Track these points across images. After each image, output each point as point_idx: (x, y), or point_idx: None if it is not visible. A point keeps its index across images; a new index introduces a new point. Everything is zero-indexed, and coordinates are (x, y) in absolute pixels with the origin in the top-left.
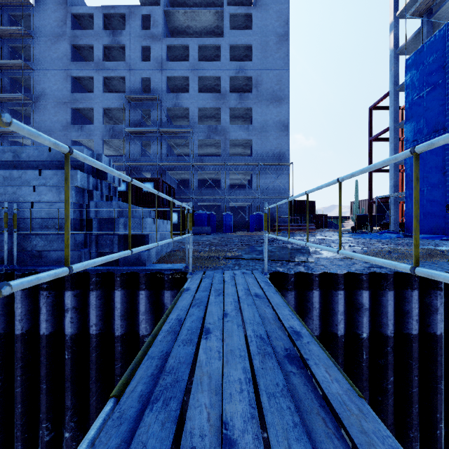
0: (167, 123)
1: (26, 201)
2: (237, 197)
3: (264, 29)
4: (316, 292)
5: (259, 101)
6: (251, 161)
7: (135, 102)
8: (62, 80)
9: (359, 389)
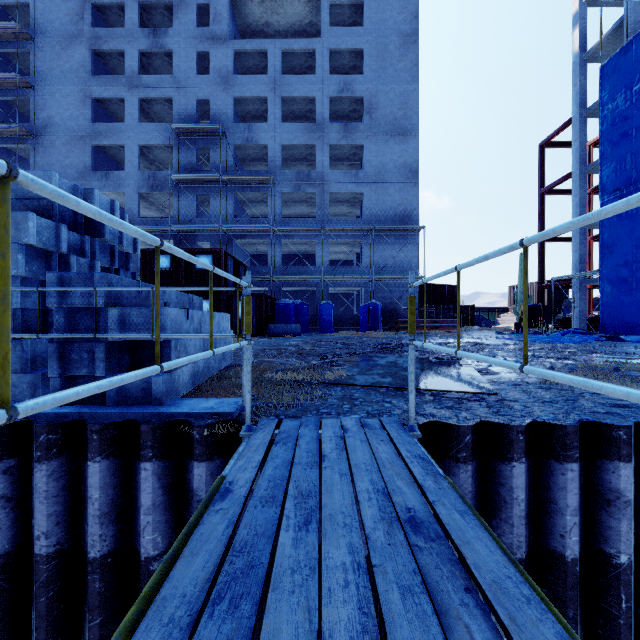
0: (235, 169)
1: None
2: (340, 279)
3: (381, 25)
4: (518, 465)
5: (374, 134)
6: (361, 224)
7: (187, 135)
8: (78, 103)
9: None
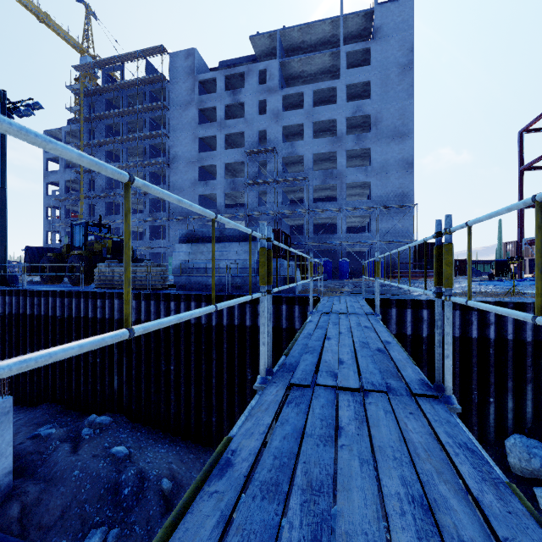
0: (282, 171)
1: (232, 259)
2: (354, 243)
3: (384, 62)
4: (393, 309)
5: (379, 139)
6: (369, 204)
7: (253, 155)
8: (191, 142)
9: (421, 366)
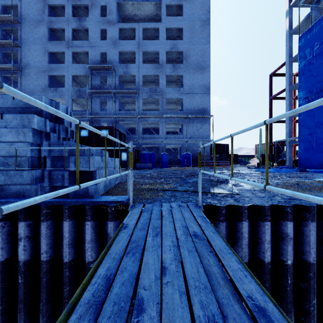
0: (119, 86)
1: None
2: (171, 141)
3: (191, 16)
4: (245, 223)
5: (188, 69)
6: (182, 114)
7: (96, 70)
8: (42, 54)
9: (284, 310)
